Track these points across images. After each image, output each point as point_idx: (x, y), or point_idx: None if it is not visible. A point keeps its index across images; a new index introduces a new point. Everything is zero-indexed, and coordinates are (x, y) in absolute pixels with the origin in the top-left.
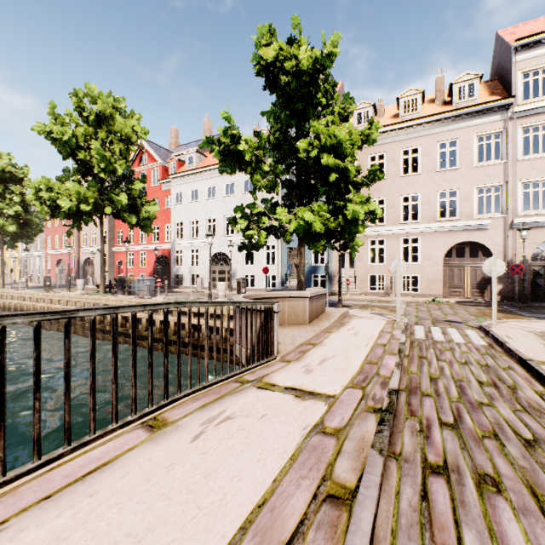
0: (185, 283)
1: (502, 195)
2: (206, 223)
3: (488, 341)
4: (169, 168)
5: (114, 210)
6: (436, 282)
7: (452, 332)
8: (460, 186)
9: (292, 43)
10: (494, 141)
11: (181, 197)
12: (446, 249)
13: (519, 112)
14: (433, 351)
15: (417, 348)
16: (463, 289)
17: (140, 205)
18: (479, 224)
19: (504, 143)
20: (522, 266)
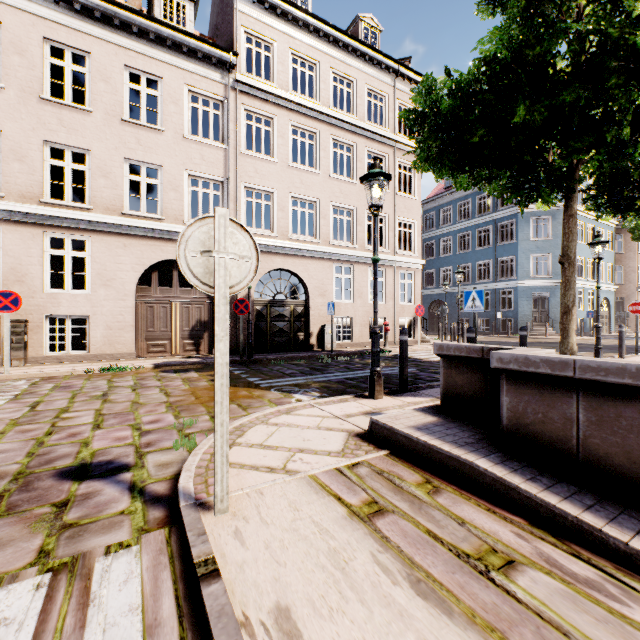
0: None
1: (224, 197)
2: None
3: None
4: None
5: None
6: (123, 329)
7: None
8: (165, 162)
9: None
10: (213, 112)
11: None
12: (142, 268)
13: (243, 85)
14: None
15: None
16: (171, 340)
17: None
18: None
19: (226, 120)
20: (248, 303)
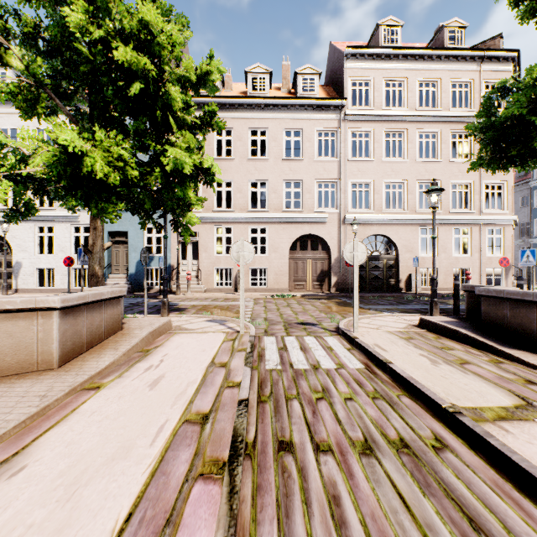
0: None
1: (337, 191)
2: None
3: (361, 359)
4: None
5: None
6: (283, 275)
7: (313, 345)
8: (304, 177)
9: None
10: (331, 139)
11: None
12: (292, 241)
13: (350, 116)
14: (299, 408)
15: (272, 405)
16: (306, 282)
17: None
18: (319, 217)
19: (338, 142)
20: None
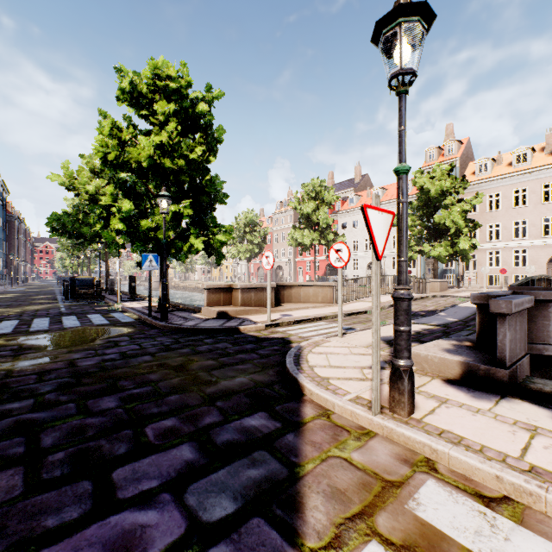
0: (348, 281)
1: None
2: (364, 242)
3: None
4: (334, 205)
5: (325, 242)
6: None
7: None
8: None
9: (431, 178)
10: None
11: (344, 224)
12: (549, 257)
13: None
14: None
15: None
16: None
17: (334, 237)
18: None
19: None
20: None
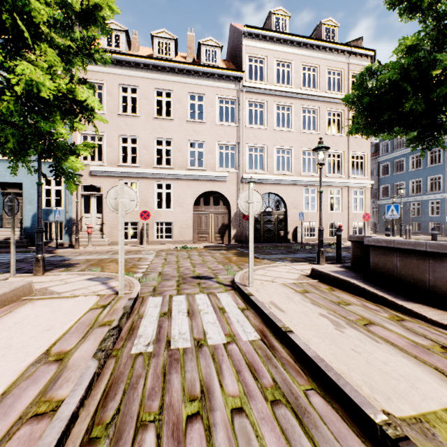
0: None
1: (236, 153)
2: None
3: (256, 324)
4: None
5: None
6: (187, 228)
7: (203, 306)
8: (206, 139)
9: None
10: (231, 106)
11: None
12: (196, 196)
13: (247, 87)
14: None
15: None
16: (209, 234)
17: None
18: (220, 176)
19: (237, 110)
20: None
